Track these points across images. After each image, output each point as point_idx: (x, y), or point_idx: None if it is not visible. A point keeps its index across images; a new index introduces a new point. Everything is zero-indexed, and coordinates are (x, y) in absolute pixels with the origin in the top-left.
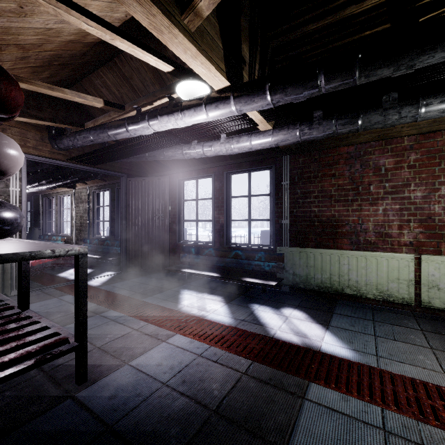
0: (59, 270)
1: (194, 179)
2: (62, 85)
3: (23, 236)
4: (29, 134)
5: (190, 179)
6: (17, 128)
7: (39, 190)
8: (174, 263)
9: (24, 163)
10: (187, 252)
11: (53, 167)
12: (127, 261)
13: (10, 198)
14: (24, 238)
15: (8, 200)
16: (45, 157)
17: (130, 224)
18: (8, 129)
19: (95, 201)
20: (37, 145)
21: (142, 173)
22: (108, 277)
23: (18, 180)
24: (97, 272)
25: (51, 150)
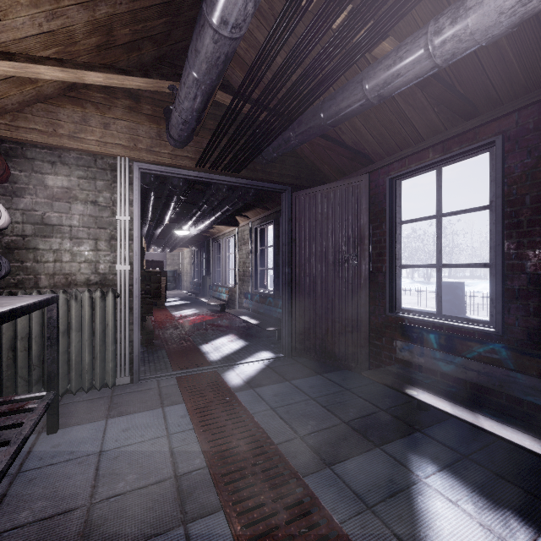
0: (207, 338)
1: (430, 168)
2: (180, 29)
3: (135, 292)
4: (141, 129)
5: (419, 170)
6: (124, 122)
7: (199, 230)
8: (379, 355)
9: (136, 177)
10: (414, 341)
11: (182, 184)
12: (292, 338)
13: (117, 233)
14: (136, 296)
15: (115, 236)
16: (166, 165)
17: (296, 274)
18: (112, 124)
19: (258, 240)
20: (152, 146)
21: (317, 182)
22: (259, 366)
23: (127, 204)
24: (250, 349)
25: (172, 152)
